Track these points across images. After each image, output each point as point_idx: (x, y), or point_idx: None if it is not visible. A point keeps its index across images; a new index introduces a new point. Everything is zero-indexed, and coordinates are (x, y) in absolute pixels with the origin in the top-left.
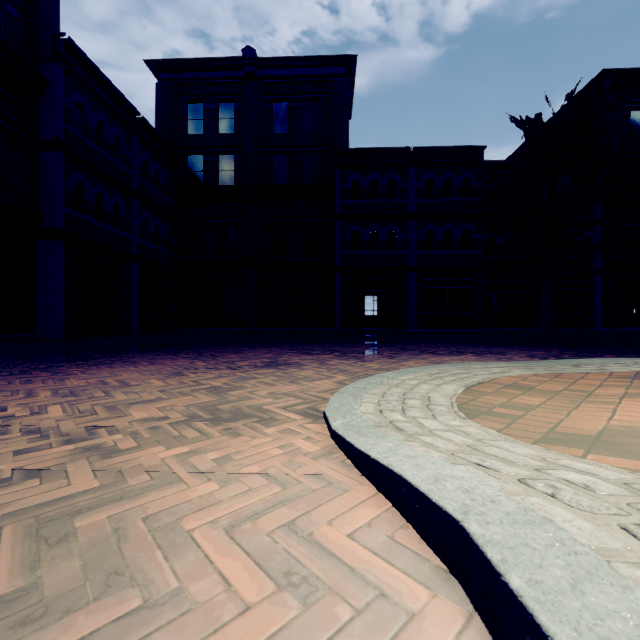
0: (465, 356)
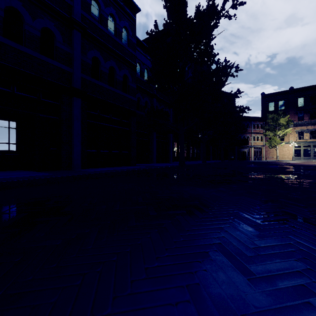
0: None
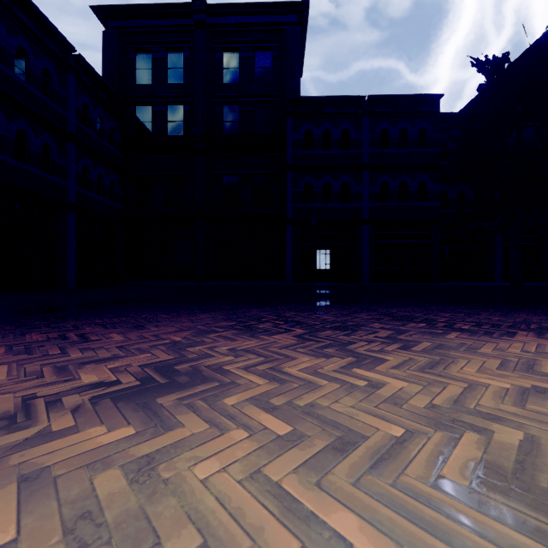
0: (527, 338)
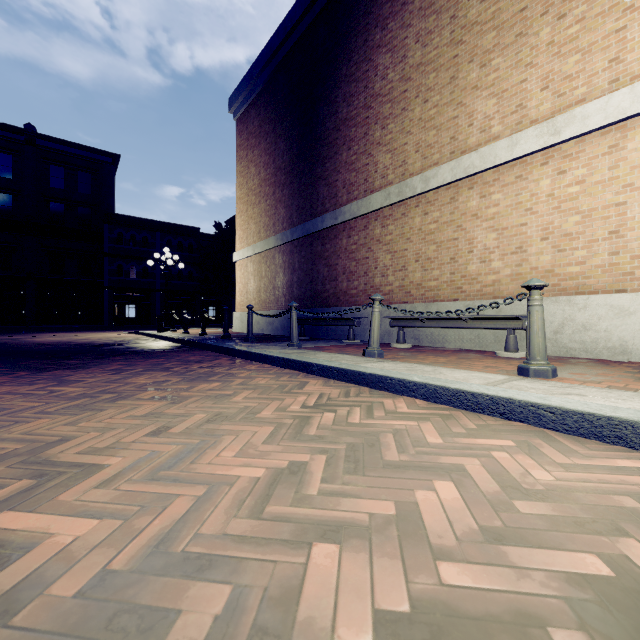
0: None
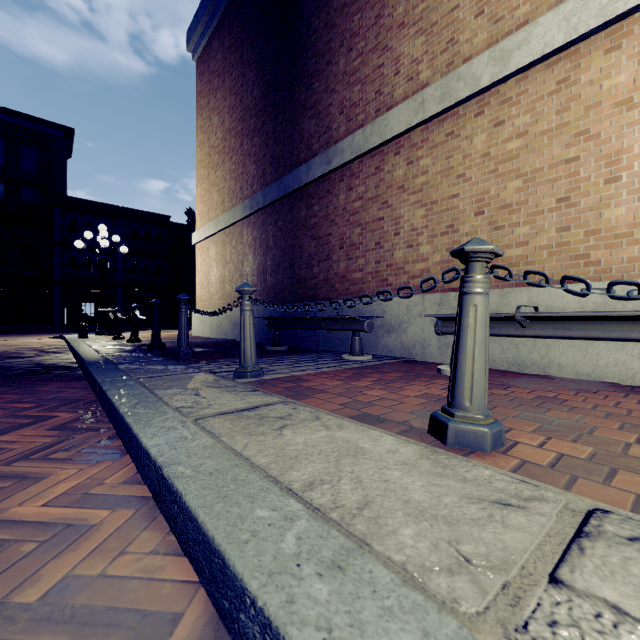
0: None
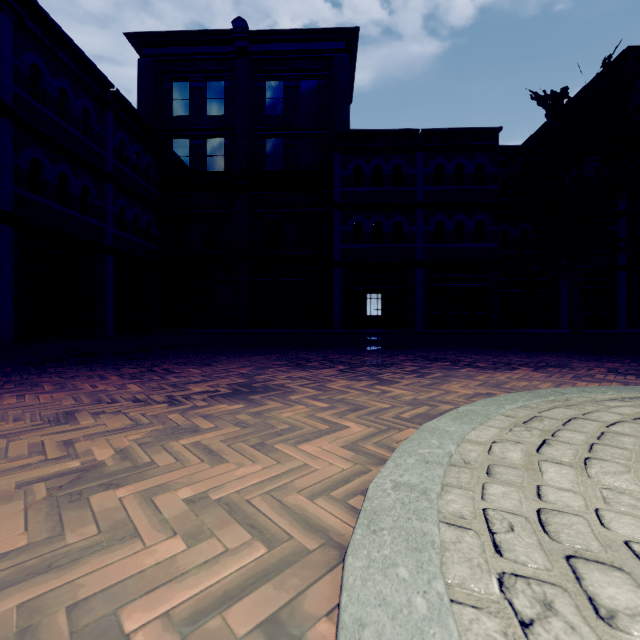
0: (522, 371)
